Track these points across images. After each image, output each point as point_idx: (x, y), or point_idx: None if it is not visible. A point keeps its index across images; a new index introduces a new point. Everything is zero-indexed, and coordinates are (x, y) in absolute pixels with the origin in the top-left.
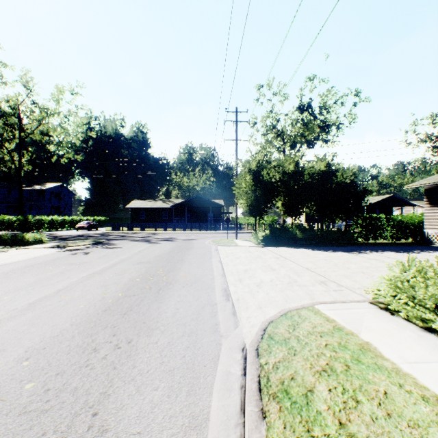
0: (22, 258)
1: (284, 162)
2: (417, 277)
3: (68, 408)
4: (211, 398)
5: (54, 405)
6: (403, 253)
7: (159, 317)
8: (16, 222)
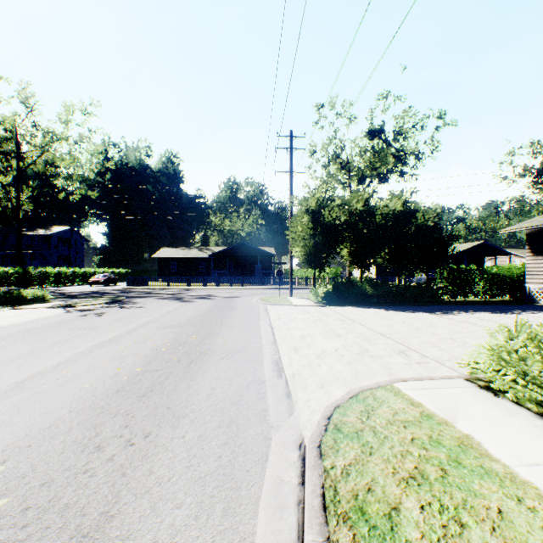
0: (16, 321)
1: (350, 200)
2: (529, 346)
3: (51, 538)
4: (256, 520)
5: (32, 533)
6: (500, 314)
7: (188, 401)
8: (12, 275)
